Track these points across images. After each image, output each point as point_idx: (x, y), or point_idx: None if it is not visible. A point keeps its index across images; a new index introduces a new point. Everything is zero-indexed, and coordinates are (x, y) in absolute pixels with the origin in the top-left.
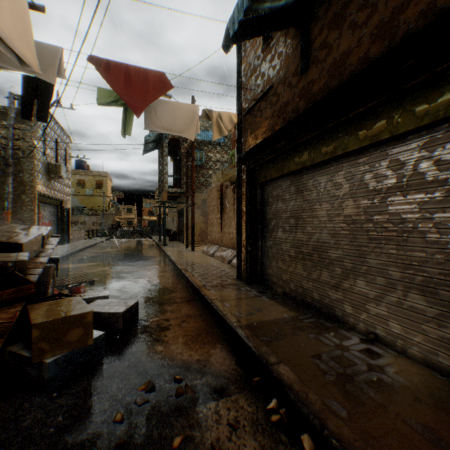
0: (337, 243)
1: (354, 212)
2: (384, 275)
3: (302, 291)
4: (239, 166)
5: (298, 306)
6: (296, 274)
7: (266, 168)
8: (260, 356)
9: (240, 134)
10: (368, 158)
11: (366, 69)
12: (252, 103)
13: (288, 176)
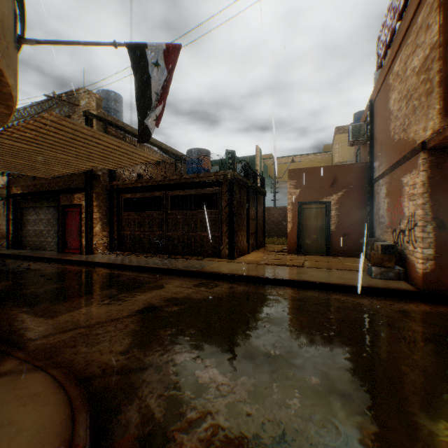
0: (46, 229)
1: (49, 221)
2: (54, 236)
3: (37, 246)
4: (10, 198)
5: (35, 250)
6: (36, 241)
7: (24, 203)
8: (16, 254)
9: (10, 184)
10: (52, 209)
11: (47, 191)
12: (17, 175)
13: (33, 207)
